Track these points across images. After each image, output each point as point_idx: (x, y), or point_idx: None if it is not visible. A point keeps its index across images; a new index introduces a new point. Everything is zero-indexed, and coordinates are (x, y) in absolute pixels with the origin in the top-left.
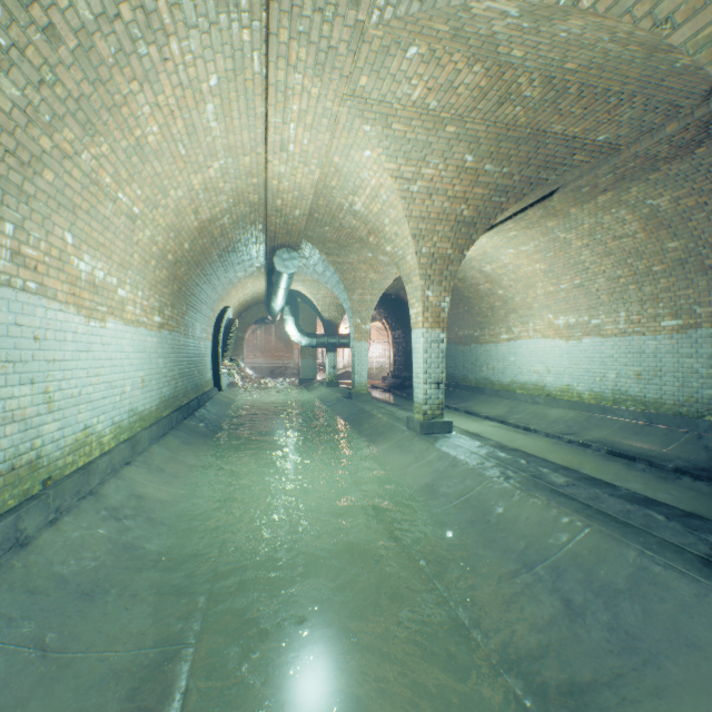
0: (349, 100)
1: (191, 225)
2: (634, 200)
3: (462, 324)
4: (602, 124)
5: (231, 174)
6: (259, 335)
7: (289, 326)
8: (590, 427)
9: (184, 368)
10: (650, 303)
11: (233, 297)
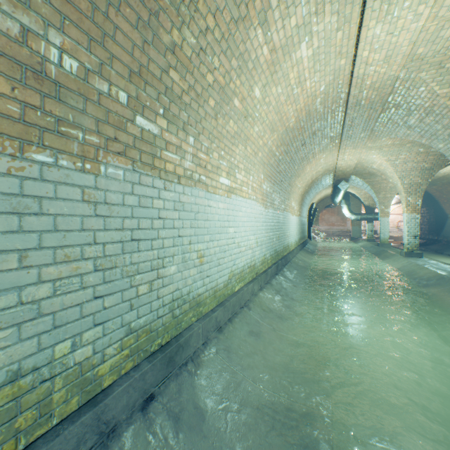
0: (365, 148)
1: (309, 182)
2: None
3: None
4: None
5: (324, 167)
6: (324, 213)
7: (344, 210)
8: None
9: (301, 229)
10: None
11: (315, 198)
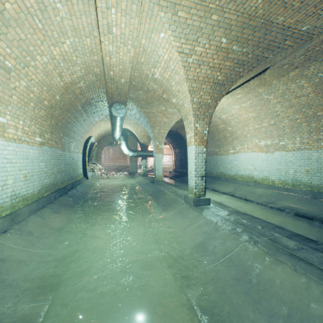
0: None
1: (59, 84)
2: (311, 74)
3: (209, 145)
4: (308, 16)
5: (80, 50)
6: (111, 151)
7: (123, 146)
8: (280, 199)
9: (61, 168)
10: (315, 132)
11: (94, 131)
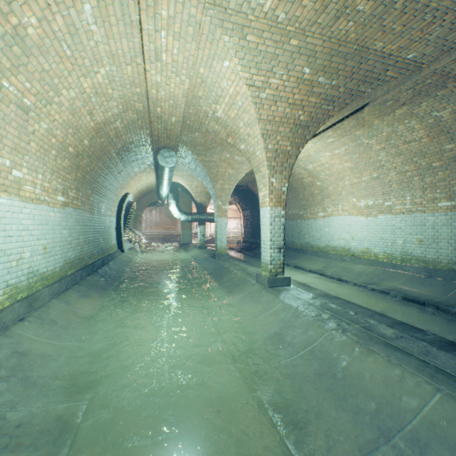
0: (211, 9)
1: (88, 125)
2: (423, 113)
3: (291, 206)
4: (414, 42)
5: (117, 81)
6: (154, 214)
7: (172, 207)
8: (385, 279)
9: (89, 237)
10: (430, 189)
11: (132, 186)
